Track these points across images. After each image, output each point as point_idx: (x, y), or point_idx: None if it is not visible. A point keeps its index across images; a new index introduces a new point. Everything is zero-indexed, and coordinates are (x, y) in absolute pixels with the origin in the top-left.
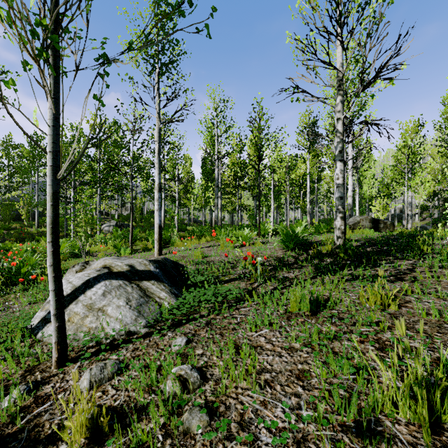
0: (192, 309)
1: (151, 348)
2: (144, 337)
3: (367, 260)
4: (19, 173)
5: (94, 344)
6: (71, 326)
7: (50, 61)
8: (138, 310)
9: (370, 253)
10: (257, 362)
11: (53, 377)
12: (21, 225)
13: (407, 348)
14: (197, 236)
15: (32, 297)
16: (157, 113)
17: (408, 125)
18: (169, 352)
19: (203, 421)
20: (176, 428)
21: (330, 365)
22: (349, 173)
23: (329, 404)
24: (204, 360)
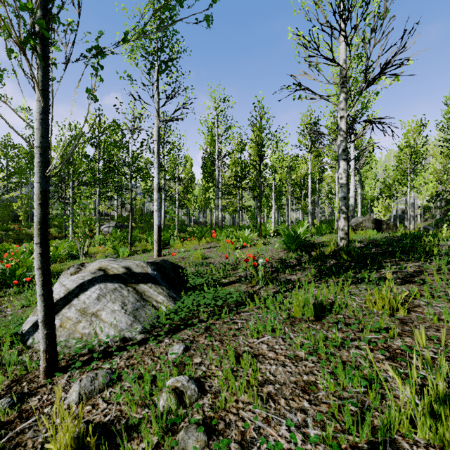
0: (190, 314)
1: (146, 356)
2: (140, 344)
3: (371, 261)
4: (18, 174)
5: (86, 351)
6: (62, 332)
7: (38, 50)
8: (134, 315)
9: (374, 254)
10: (260, 373)
11: (41, 388)
12: (19, 225)
13: (425, 362)
14: (197, 238)
15: (26, 300)
16: (157, 111)
17: (410, 125)
18: (166, 360)
19: (200, 441)
20: (171, 448)
21: (337, 376)
22: (351, 174)
23: (338, 421)
24: (203, 370)
